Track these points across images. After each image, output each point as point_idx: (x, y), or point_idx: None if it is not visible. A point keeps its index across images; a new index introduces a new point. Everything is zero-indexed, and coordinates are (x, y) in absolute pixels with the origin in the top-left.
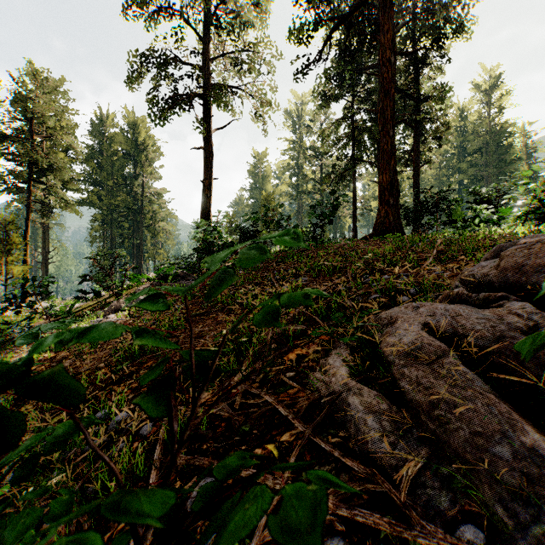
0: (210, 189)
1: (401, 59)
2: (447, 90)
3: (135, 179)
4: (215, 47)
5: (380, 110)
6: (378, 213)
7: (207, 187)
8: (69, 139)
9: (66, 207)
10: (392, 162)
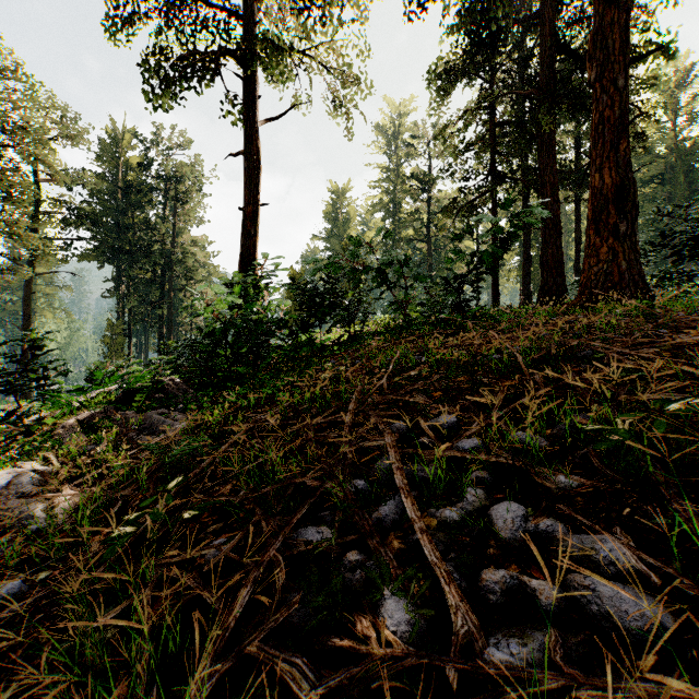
0: (255, 222)
1: (580, 1)
2: (667, 47)
3: (163, 222)
4: (268, 2)
5: (592, 37)
6: (592, 252)
7: (249, 219)
8: (45, 153)
9: (40, 258)
10: (623, 144)
